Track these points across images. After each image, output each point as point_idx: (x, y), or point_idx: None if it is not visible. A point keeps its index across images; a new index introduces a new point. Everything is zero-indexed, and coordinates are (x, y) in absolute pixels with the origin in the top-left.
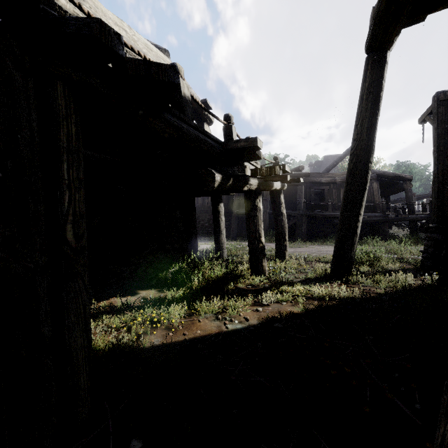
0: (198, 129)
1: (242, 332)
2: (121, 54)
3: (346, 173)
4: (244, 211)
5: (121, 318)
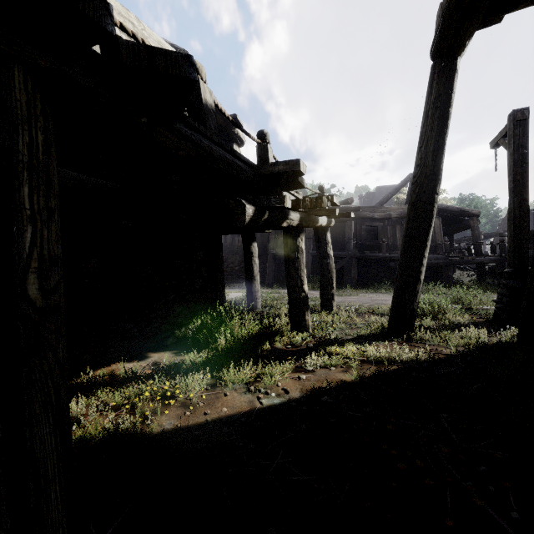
0: (224, 147)
1: (281, 409)
2: (109, 31)
3: (403, 207)
4: (282, 252)
5: (124, 391)
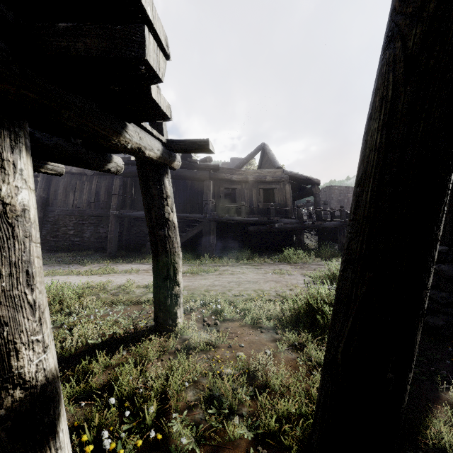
0: None
1: None
2: None
3: (258, 171)
4: (129, 213)
5: None
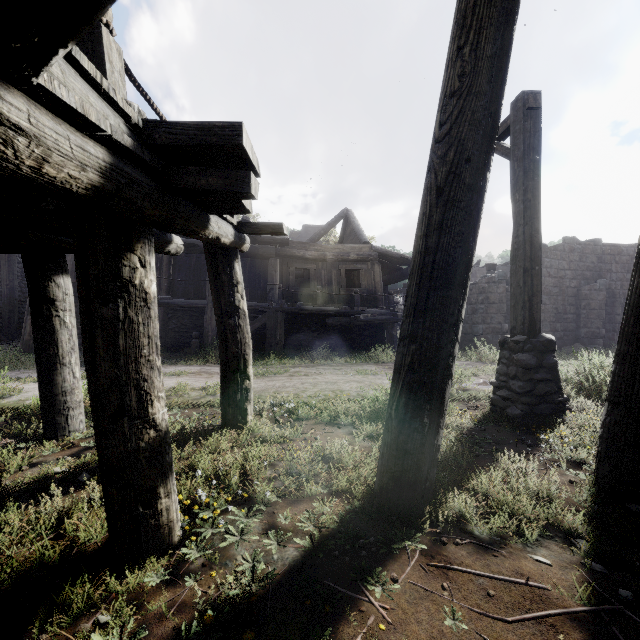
0: None
1: None
2: None
3: (339, 246)
4: (168, 301)
5: None
